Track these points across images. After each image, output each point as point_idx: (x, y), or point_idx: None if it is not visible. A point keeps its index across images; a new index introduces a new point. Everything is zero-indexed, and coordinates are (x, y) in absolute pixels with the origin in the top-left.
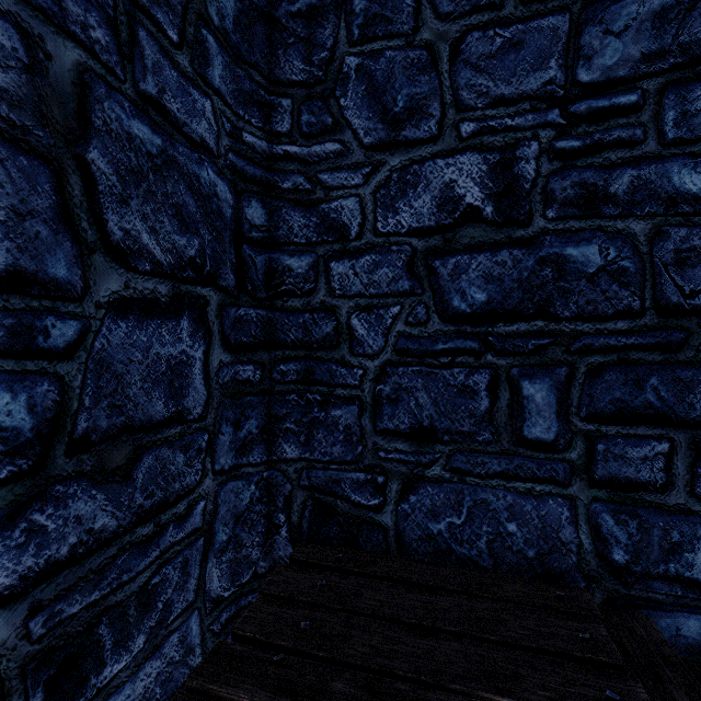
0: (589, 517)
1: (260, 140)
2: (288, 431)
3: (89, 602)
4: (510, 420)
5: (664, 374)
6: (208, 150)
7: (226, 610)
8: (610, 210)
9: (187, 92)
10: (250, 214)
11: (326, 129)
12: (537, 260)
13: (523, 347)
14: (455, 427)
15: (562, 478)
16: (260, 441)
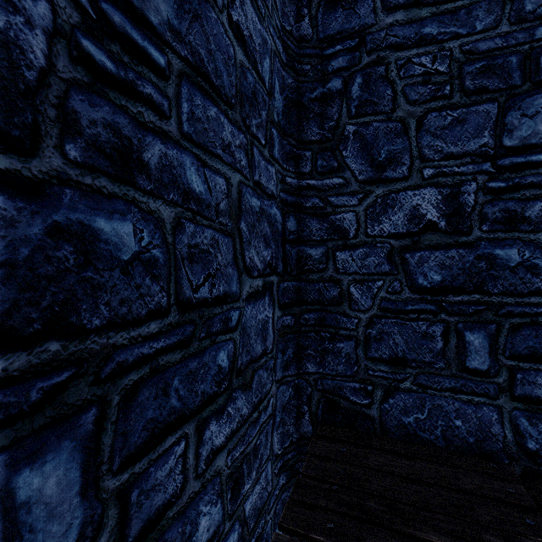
0: (511, 419)
1: (293, 179)
2: (309, 355)
3: (241, 451)
4: (457, 355)
5: None
6: (273, 196)
7: (279, 462)
8: (525, 227)
9: (267, 169)
10: (289, 225)
11: (333, 170)
12: (475, 256)
13: (465, 311)
14: (419, 358)
15: (492, 394)
16: (293, 361)
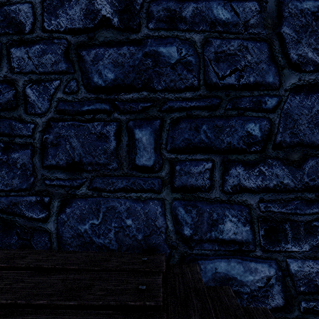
0: (172, 210)
1: None
2: None
3: None
4: (128, 154)
5: (209, 123)
6: None
7: None
8: (183, 26)
9: None
10: None
11: None
12: (143, 54)
13: (135, 108)
14: (95, 161)
15: (157, 188)
16: None
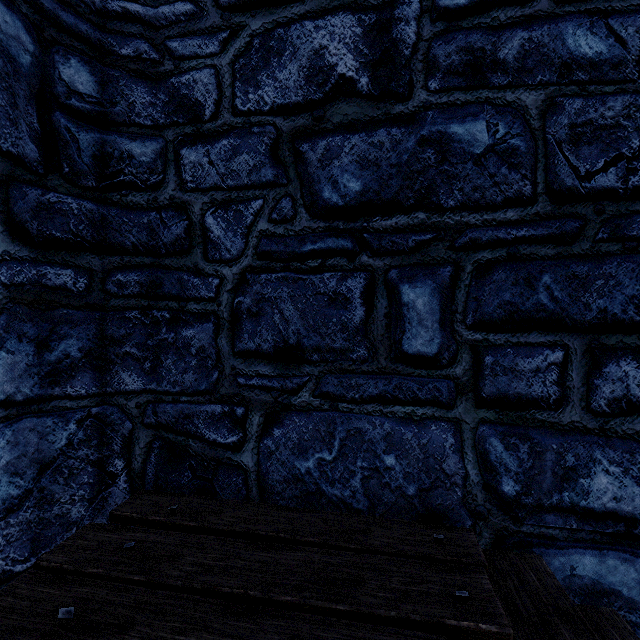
0: (476, 443)
1: None
2: (128, 356)
3: None
4: (388, 332)
5: (558, 270)
6: None
7: None
8: (499, 79)
9: None
10: (67, 74)
11: None
12: (418, 140)
13: (402, 245)
14: (325, 344)
15: (446, 398)
16: (85, 368)
